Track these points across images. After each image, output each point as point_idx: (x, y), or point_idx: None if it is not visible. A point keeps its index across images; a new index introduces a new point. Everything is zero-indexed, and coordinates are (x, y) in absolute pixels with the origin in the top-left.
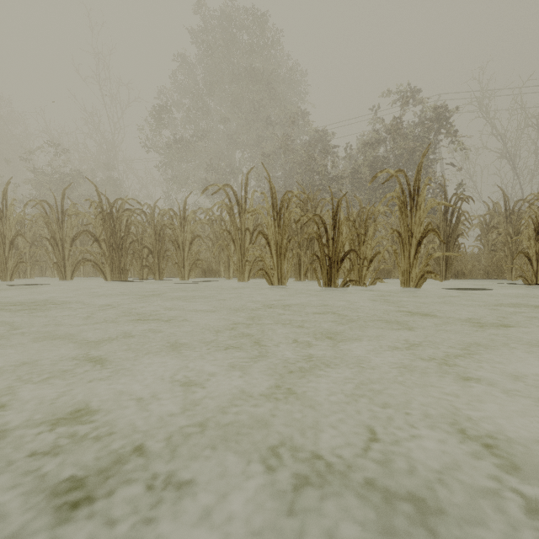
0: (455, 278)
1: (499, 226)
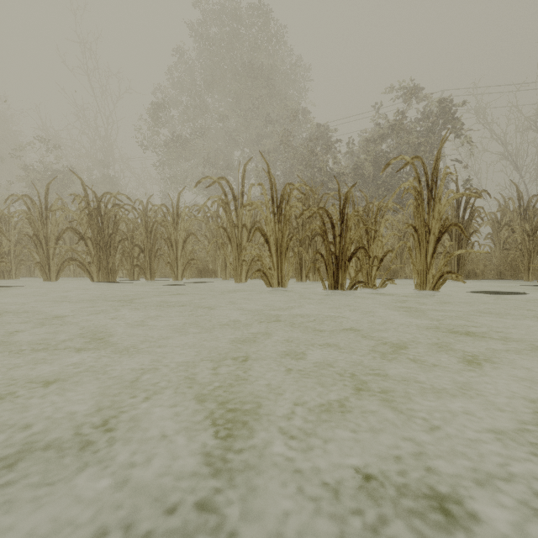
0: (466, 278)
1: (513, 224)
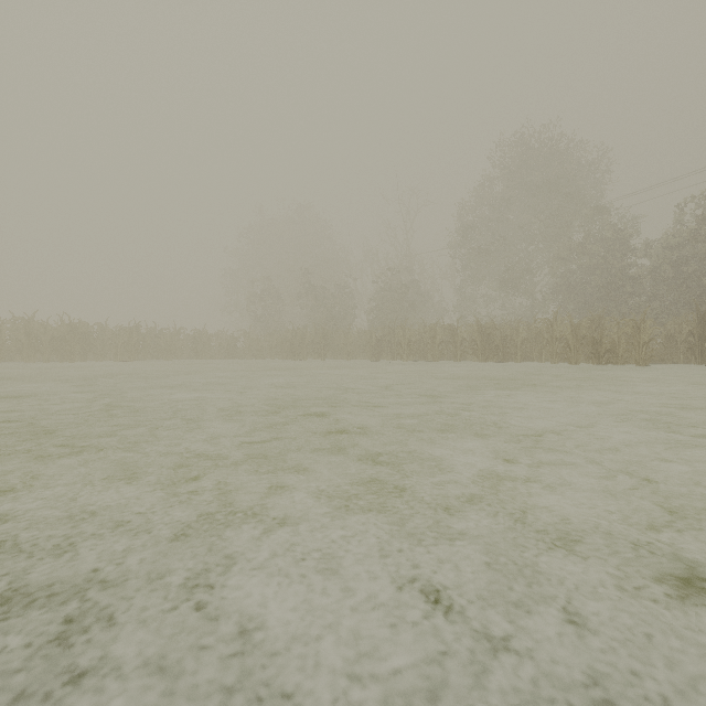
0: None
1: None
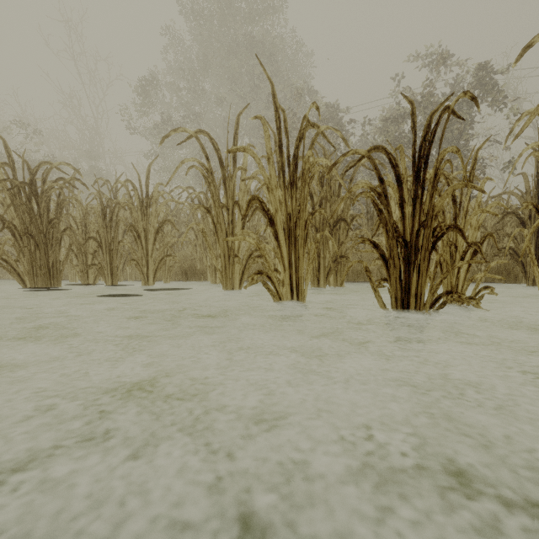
0: None
1: None
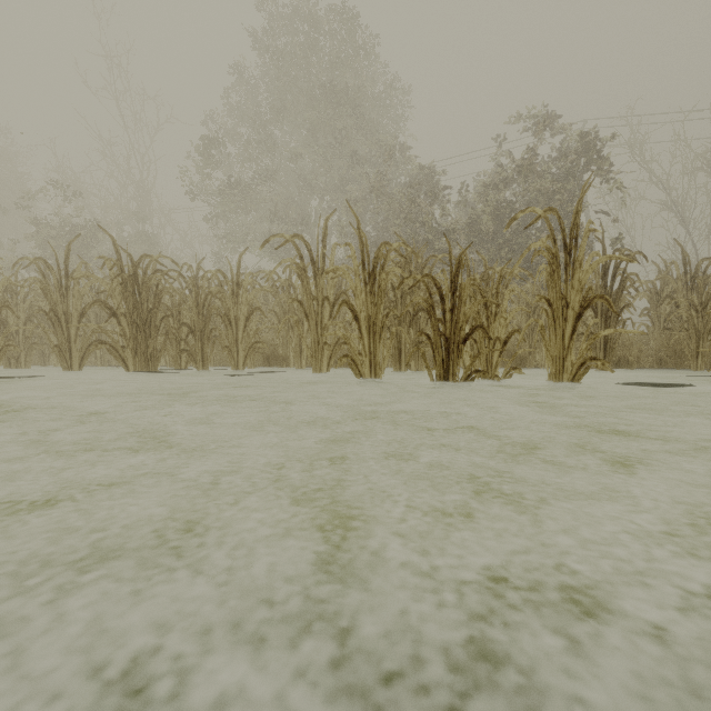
0: (615, 367)
1: (677, 296)
